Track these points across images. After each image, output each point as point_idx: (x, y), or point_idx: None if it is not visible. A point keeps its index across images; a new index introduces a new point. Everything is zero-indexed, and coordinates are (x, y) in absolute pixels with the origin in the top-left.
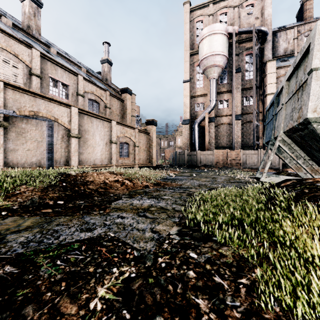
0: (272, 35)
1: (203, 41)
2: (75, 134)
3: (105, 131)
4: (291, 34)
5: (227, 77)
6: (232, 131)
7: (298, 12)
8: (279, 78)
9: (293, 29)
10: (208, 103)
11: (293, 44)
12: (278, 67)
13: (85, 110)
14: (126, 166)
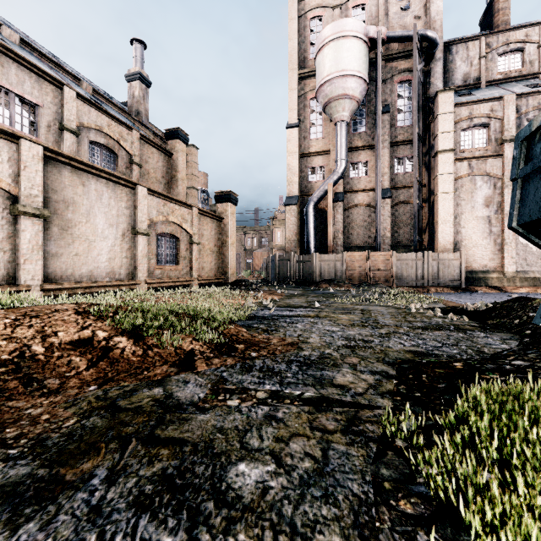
0: (443, 50)
1: (323, 51)
2: (34, 207)
3: (120, 207)
4: (476, 49)
5: (366, 122)
6: (376, 219)
7: (484, 16)
8: (459, 124)
9: (479, 41)
10: (332, 167)
11: (479, 67)
12: (457, 104)
13: (63, 153)
14: (172, 284)
